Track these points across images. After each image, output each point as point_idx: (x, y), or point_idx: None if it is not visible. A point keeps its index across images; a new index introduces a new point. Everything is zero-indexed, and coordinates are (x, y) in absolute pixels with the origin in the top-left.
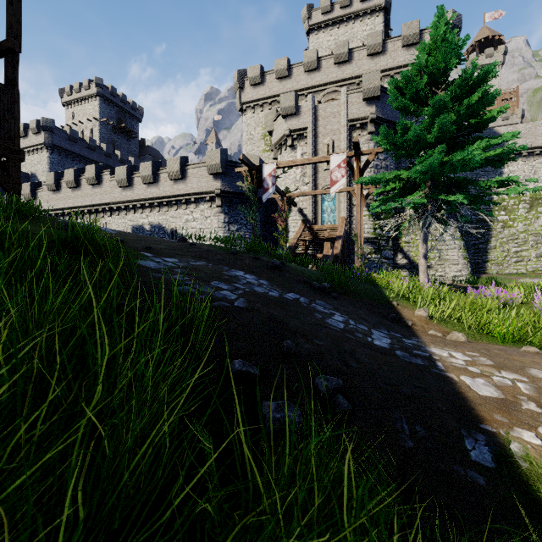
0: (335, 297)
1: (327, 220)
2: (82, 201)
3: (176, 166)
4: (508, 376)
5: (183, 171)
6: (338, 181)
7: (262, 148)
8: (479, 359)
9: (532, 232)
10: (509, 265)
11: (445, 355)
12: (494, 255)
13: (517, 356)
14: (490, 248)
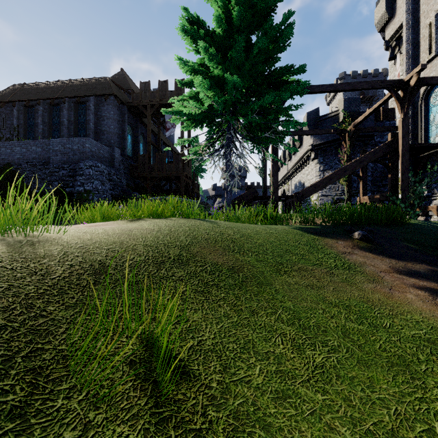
0: None
1: (433, 134)
2: (283, 174)
3: (297, 137)
4: None
5: (302, 139)
6: None
7: None
8: None
9: None
10: None
11: None
12: None
13: None
14: None
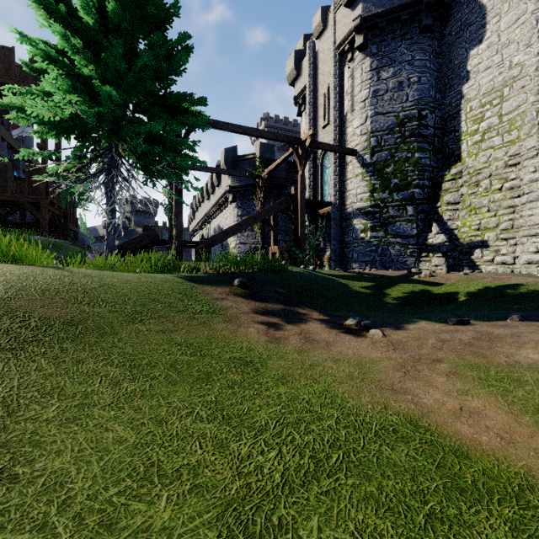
0: None
1: (327, 193)
2: (201, 215)
3: (215, 174)
4: None
5: (220, 177)
6: None
7: None
8: None
9: None
10: None
11: None
12: None
13: None
14: None
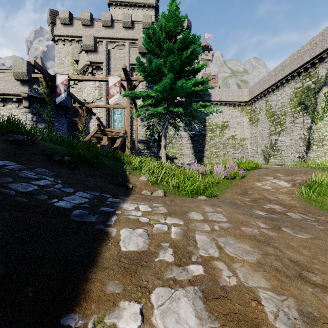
0: (71, 167)
1: (117, 127)
2: None
3: None
4: (169, 222)
5: None
6: (114, 95)
7: (71, 72)
8: (158, 209)
9: (221, 142)
10: (213, 158)
11: (131, 208)
12: (207, 153)
13: (189, 203)
14: (205, 150)
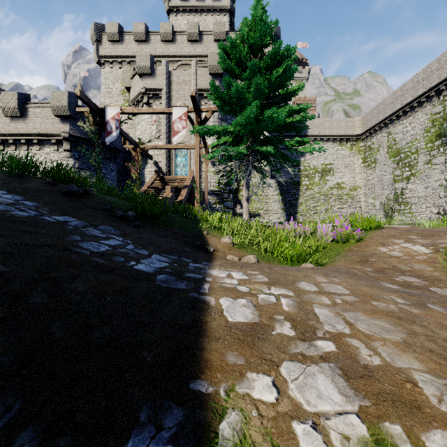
0: (137, 225)
1: (180, 174)
2: None
3: (13, 101)
4: (276, 292)
5: (22, 109)
6: (179, 132)
7: (120, 103)
8: (256, 277)
9: (322, 193)
10: (310, 216)
11: (223, 275)
12: (301, 208)
13: (293, 272)
14: (299, 203)
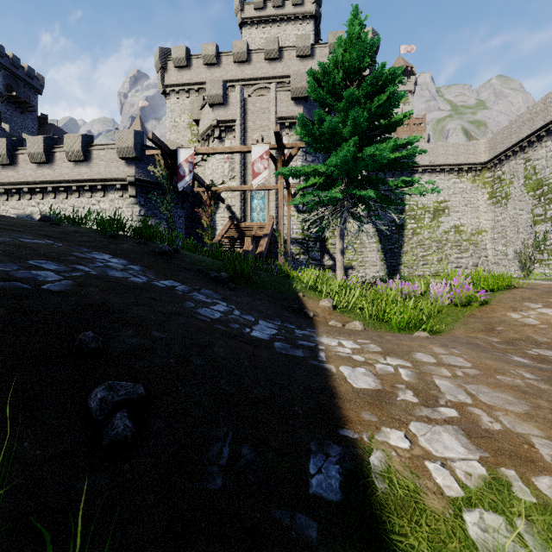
0: (232, 287)
1: (256, 219)
2: None
3: (77, 145)
4: (392, 362)
5: (86, 152)
6: (260, 173)
7: (188, 138)
8: (369, 346)
9: (434, 239)
10: (417, 268)
11: (334, 344)
12: (406, 258)
13: (407, 341)
14: (403, 252)
